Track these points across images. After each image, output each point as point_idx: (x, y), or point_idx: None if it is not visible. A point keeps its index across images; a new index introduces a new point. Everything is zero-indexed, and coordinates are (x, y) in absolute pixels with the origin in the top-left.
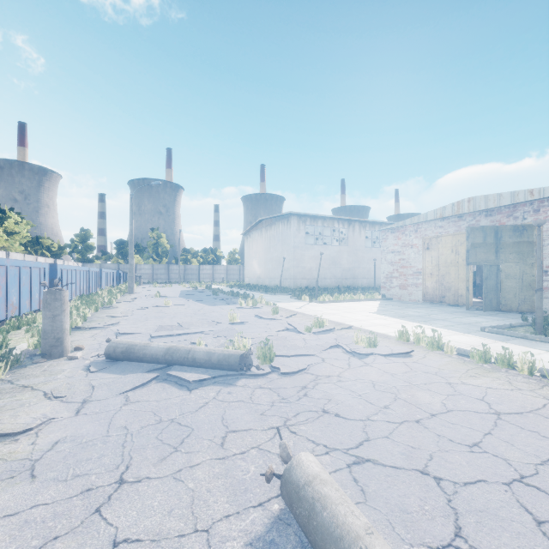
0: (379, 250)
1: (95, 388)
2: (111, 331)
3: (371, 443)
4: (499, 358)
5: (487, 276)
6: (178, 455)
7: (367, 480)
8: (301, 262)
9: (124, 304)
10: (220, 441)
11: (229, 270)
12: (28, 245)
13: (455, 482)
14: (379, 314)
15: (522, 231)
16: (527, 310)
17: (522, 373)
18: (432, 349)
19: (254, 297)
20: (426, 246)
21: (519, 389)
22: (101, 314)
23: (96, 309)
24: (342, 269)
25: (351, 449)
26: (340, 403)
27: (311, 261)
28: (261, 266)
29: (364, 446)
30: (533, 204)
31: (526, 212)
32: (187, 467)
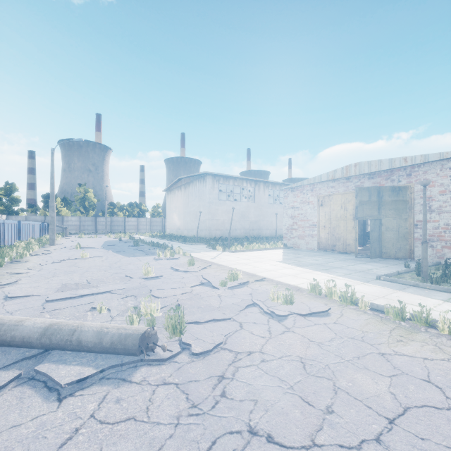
0: (279, 206)
1: None
2: (1, 293)
3: None
4: (415, 314)
5: (373, 229)
6: None
7: None
8: (215, 216)
9: (39, 256)
10: None
11: (152, 222)
12: None
13: None
14: (285, 263)
15: (398, 191)
16: (402, 257)
17: (443, 333)
18: (346, 304)
19: (172, 247)
20: (320, 203)
21: None
22: (4, 270)
23: None
24: (250, 222)
25: None
26: (271, 408)
27: (224, 214)
28: (180, 219)
29: None
30: (407, 169)
31: (400, 176)
32: None
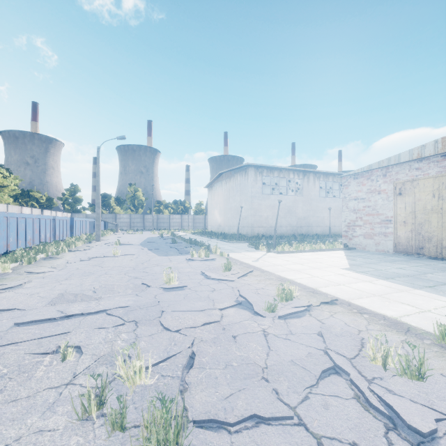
0: (333, 200)
1: None
2: None
3: None
4: None
5: None
6: None
7: None
8: (258, 211)
9: (75, 253)
10: None
11: (195, 219)
12: (20, 197)
13: None
14: (356, 272)
15: None
16: None
17: None
18: None
19: (209, 246)
20: (398, 191)
21: None
22: (29, 267)
23: (29, 261)
24: (297, 218)
25: None
26: None
27: (268, 210)
28: (221, 215)
29: None
30: None
31: None
32: None
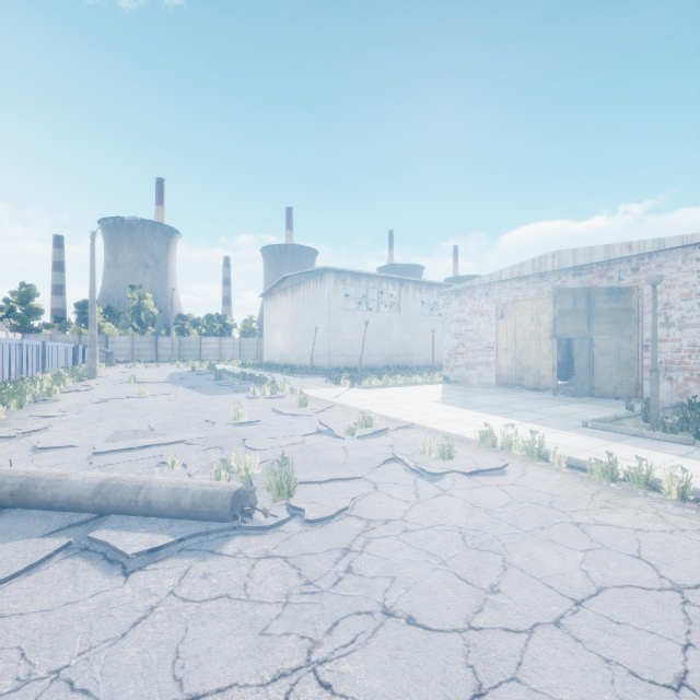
0: (438, 319)
1: None
2: (26, 444)
3: None
4: (631, 472)
5: (579, 352)
6: None
7: None
8: (339, 334)
9: (74, 394)
10: None
11: (243, 344)
12: None
13: None
14: (445, 404)
15: (619, 295)
16: (624, 396)
17: (670, 497)
18: (532, 459)
19: (274, 381)
20: (500, 314)
21: (680, 529)
22: (26, 412)
23: (19, 404)
24: (392, 343)
25: None
26: (414, 586)
27: (353, 332)
28: (285, 339)
29: None
30: (632, 261)
31: (622, 271)
32: None
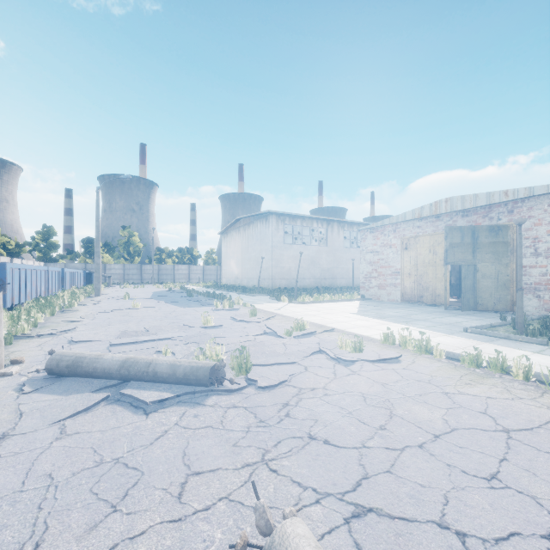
0: (357, 251)
1: (24, 415)
2: (63, 339)
3: (370, 481)
4: (491, 362)
5: (465, 276)
6: (116, 518)
7: (373, 545)
8: (280, 262)
9: (87, 306)
10: (177, 490)
11: (206, 270)
12: None
13: (484, 539)
14: (360, 315)
15: (498, 231)
16: (502, 310)
17: (517, 378)
18: (420, 353)
19: (231, 298)
20: (405, 246)
21: (519, 397)
22: (57, 318)
23: (52, 313)
24: (321, 269)
25: (347, 494)
26: (329, 425)
27: (290, 261)
28: (239, 266)
29: (362, 487)
30: (508, 205)
31: (501, 213)
32: (125, 541)
